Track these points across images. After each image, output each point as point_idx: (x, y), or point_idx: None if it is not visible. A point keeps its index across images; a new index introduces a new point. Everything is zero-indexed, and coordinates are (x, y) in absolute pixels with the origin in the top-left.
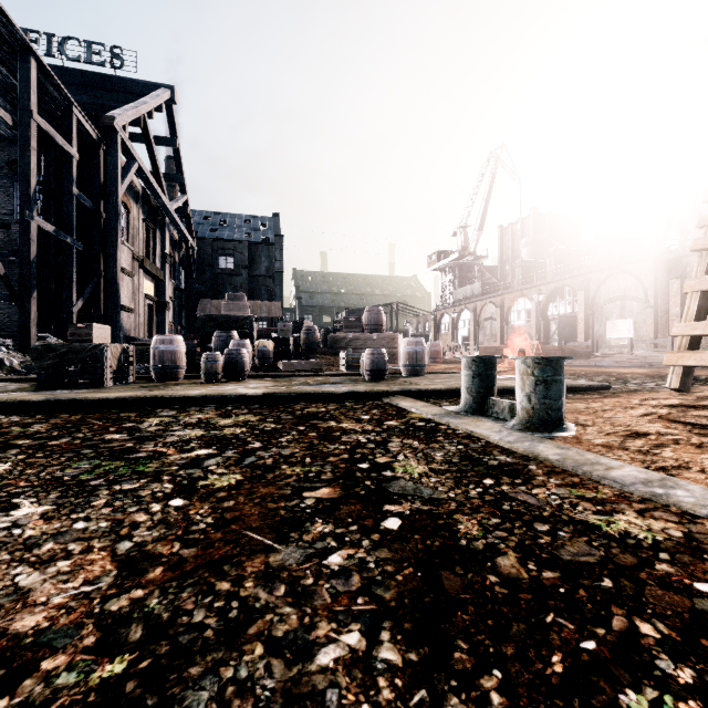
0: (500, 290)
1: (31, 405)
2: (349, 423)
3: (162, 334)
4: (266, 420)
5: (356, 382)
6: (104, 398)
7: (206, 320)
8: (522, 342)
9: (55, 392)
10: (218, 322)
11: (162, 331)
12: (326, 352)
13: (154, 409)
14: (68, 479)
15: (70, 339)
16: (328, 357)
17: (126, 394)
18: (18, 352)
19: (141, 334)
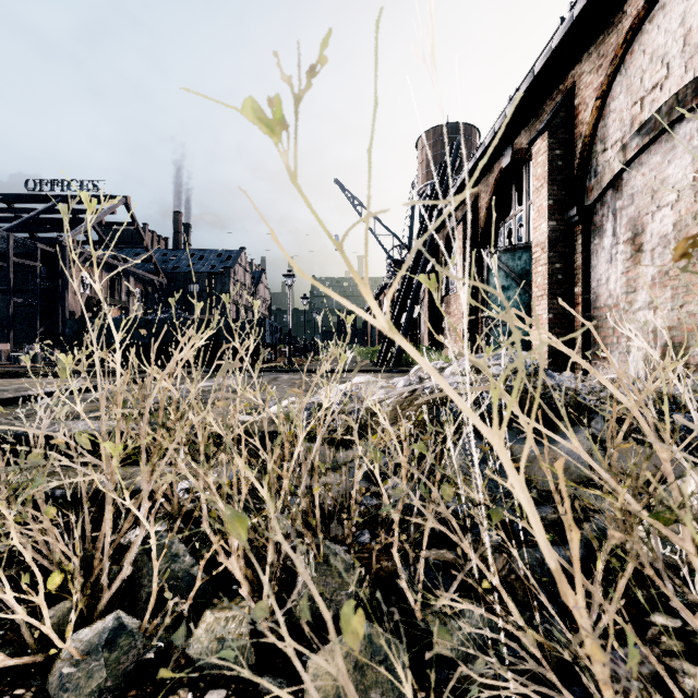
0: None
1: None
2: None
3: None
4: None
5: None
6: None
7: None
8: None
9: None
10: None
11: None
12: None
13: None
14: None
15: None
16: None
17: None
18: None
19: None
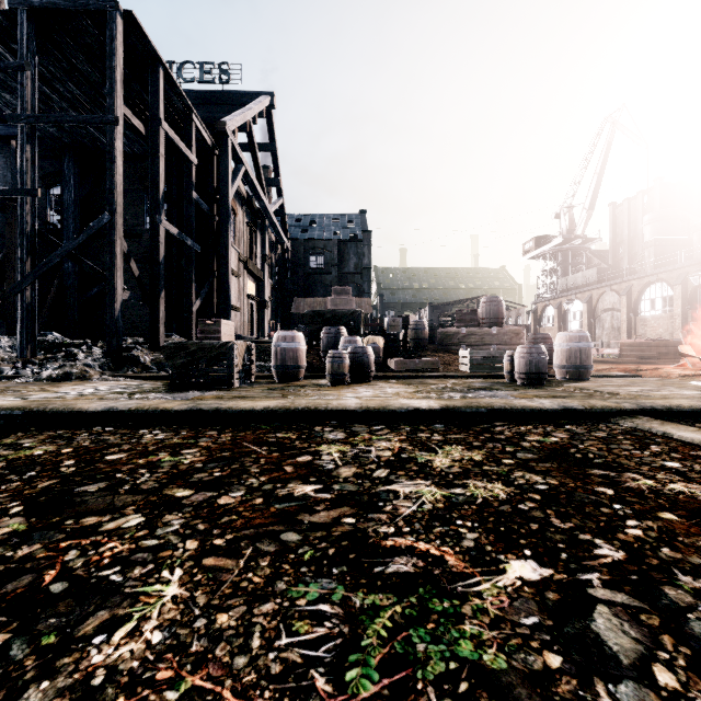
0: (622, 276)
1: (173, 415)
2: (674, 480)
3: (261, 332)
4: (504, 463)
5: (513, 387)
6: (250, 409)
7: (313, 316)
8: (698, 336)
9: (188, 394)
10: (325, 318)
11: (261, 329)
12: (436, 349)
13: (311, 427)
14: (327, 693)
15: (199, 336)
16: (440, 355)
17: (272, 403)
18: (149, 350)
19: (245, 332)
